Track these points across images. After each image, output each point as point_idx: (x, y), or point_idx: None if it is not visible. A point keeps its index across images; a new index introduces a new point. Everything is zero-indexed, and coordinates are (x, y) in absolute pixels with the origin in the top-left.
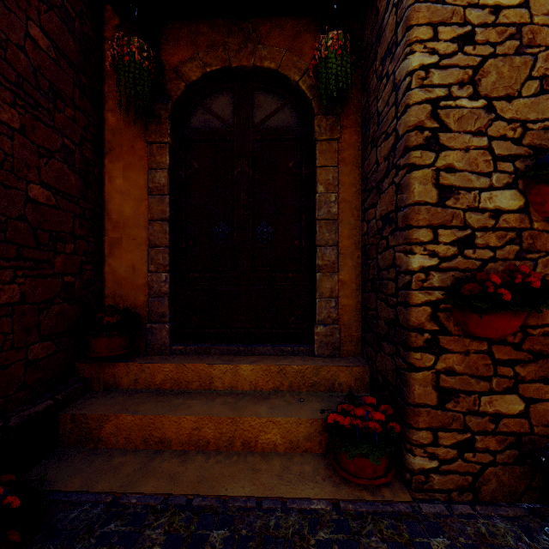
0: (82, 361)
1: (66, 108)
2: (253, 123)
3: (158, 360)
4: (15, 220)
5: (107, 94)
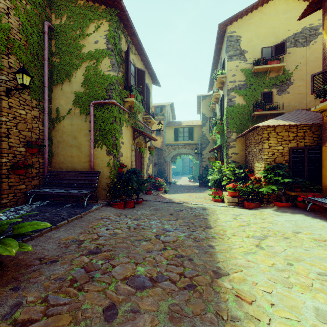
0: None
1: None
2: None
3: None
4: None
5: None
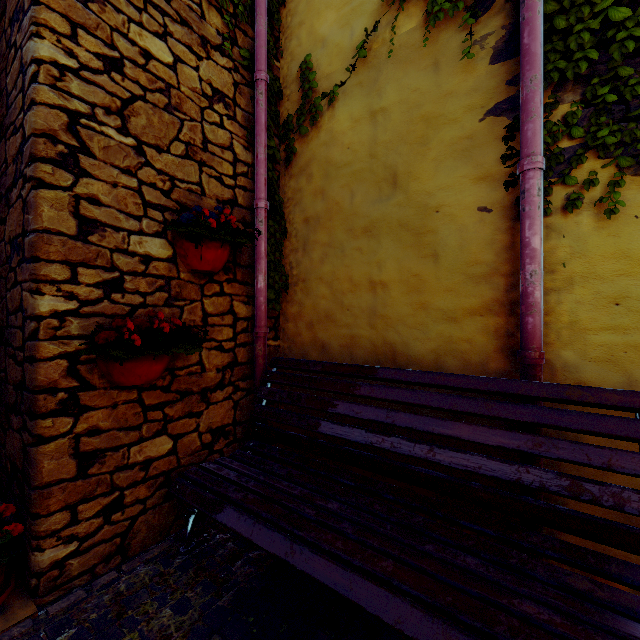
0: None
1: None
2: None
3: None
4: None
5: None
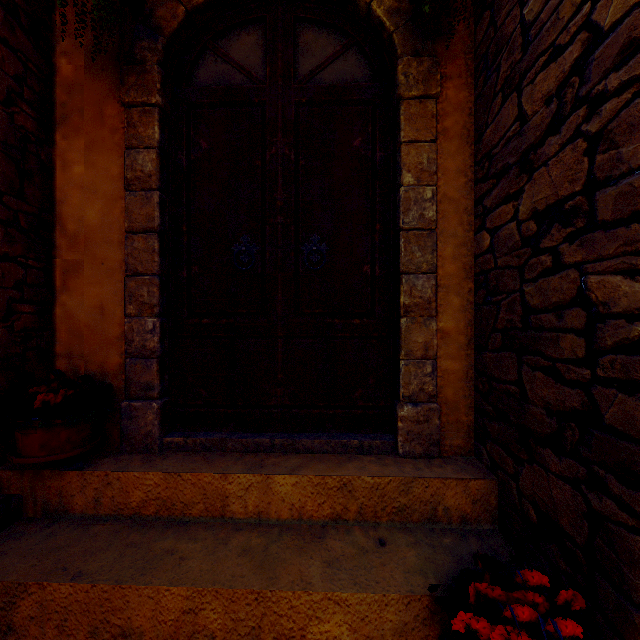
0: (9, 466)
1: None
2: (296, 76)
3: (136, 464)
4: None
5: (59, 28)
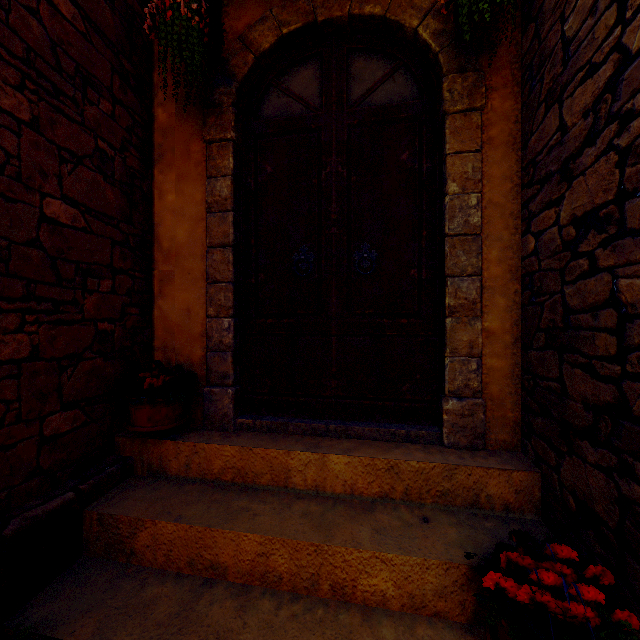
0: (123, 434)
1: (101, 100)
2: (348, 101)
3: (217, 439)
4: (24, 245)
5: (157, 84)
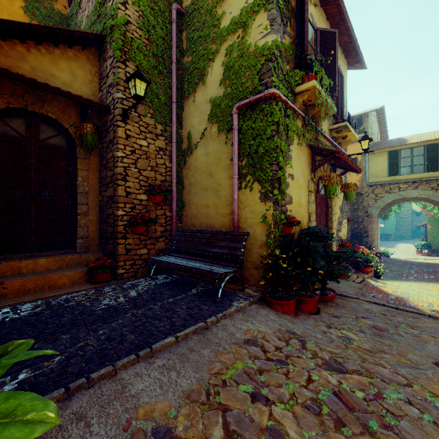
0: None
1: None
2: (39, 139)
3: None
4: None
5: None
